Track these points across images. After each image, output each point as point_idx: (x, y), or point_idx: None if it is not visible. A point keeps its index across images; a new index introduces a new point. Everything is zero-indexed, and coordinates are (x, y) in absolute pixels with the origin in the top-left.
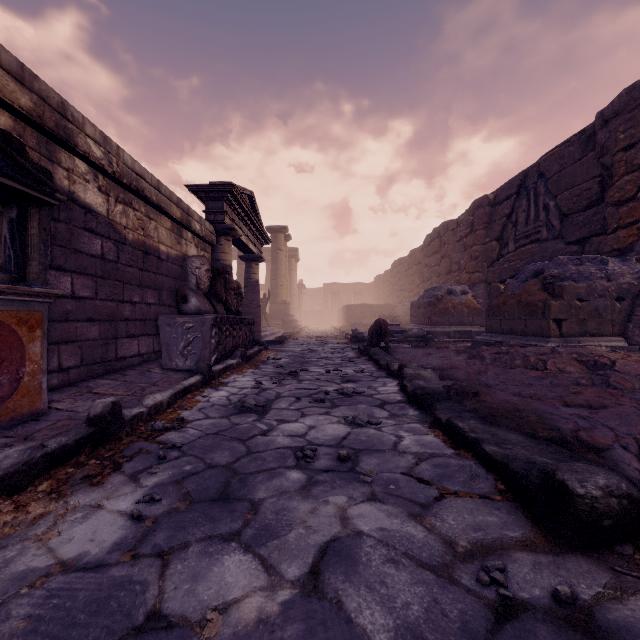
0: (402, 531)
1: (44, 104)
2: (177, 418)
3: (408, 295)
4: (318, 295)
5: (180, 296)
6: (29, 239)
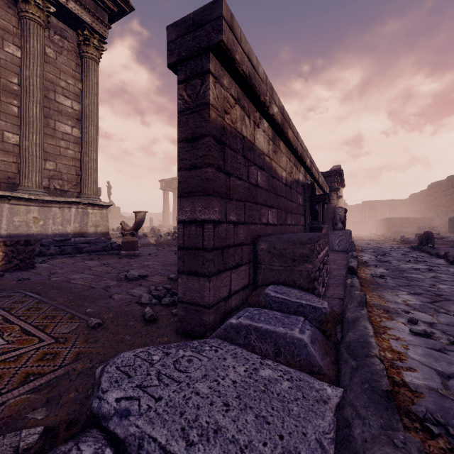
0: (451, 277)
1: (317, 174)
2: (364, 261)
3: (445, 210)
4: (356, 210)
5: (334, 223)
6: (323, 213)
